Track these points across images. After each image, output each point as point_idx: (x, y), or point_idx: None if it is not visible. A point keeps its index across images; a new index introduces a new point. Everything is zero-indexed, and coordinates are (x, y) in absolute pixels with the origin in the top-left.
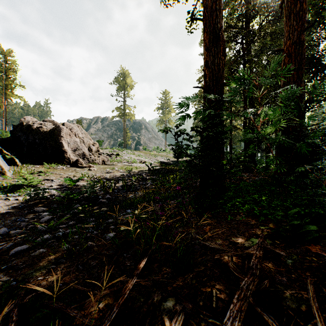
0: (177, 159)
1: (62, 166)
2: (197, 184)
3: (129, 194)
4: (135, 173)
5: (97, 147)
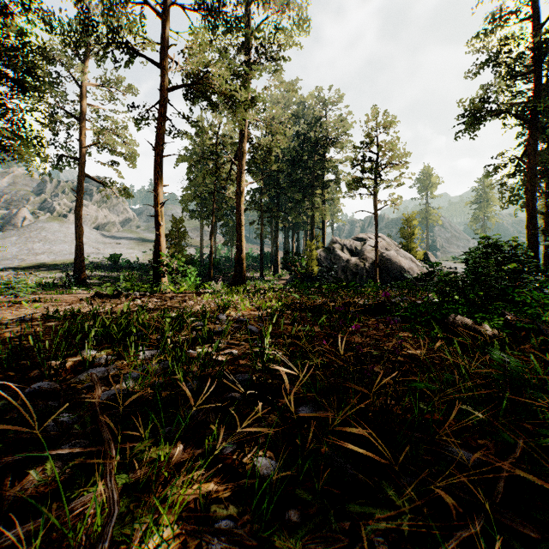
0: None
1: None
2: None
3: None
4: None
5: None
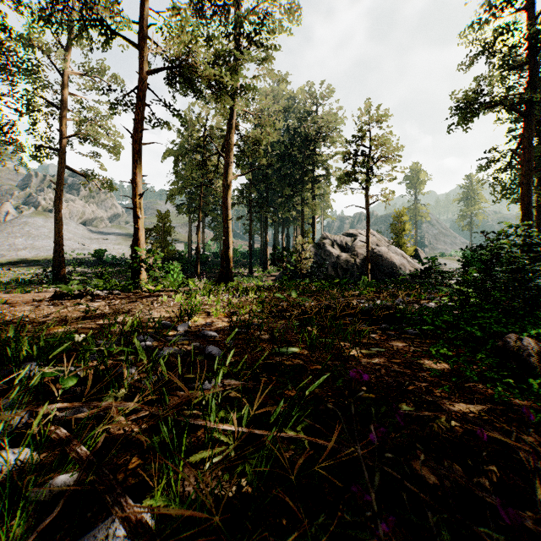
0: None
1: None
2: None
3: None
4: None
5: None
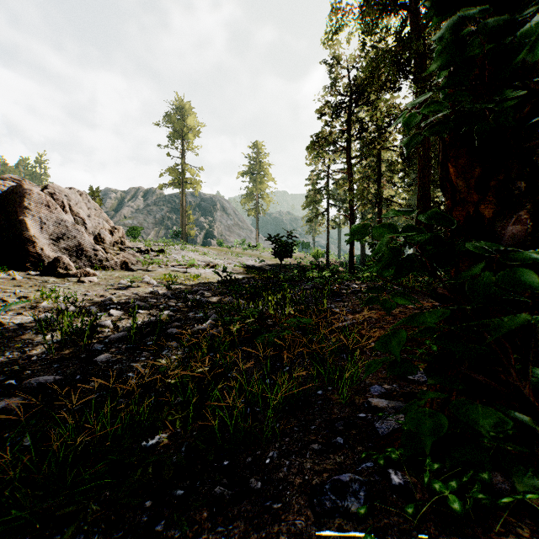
0: (277, 262)
1: (17, 274)
2: (349, 324)
3: (136, 360)
4: (186, 289)
5: (120, 237)
